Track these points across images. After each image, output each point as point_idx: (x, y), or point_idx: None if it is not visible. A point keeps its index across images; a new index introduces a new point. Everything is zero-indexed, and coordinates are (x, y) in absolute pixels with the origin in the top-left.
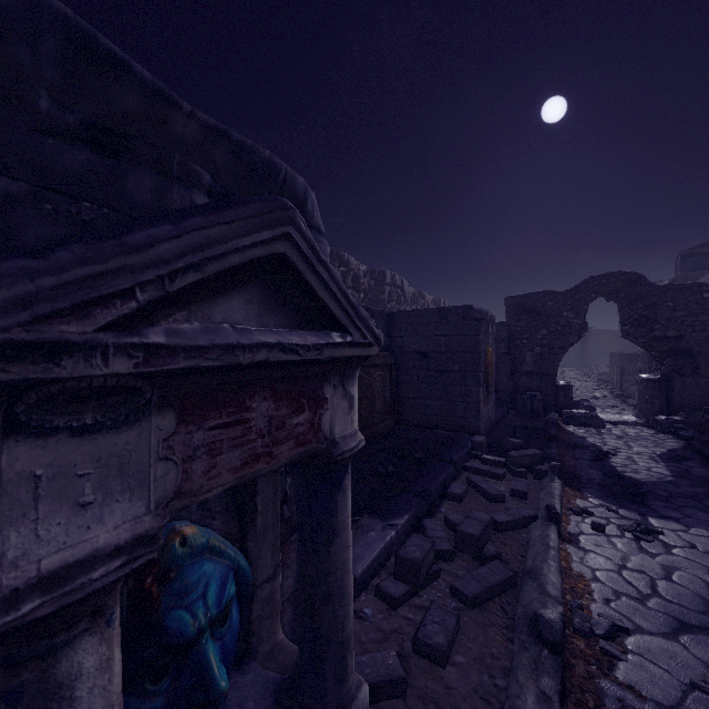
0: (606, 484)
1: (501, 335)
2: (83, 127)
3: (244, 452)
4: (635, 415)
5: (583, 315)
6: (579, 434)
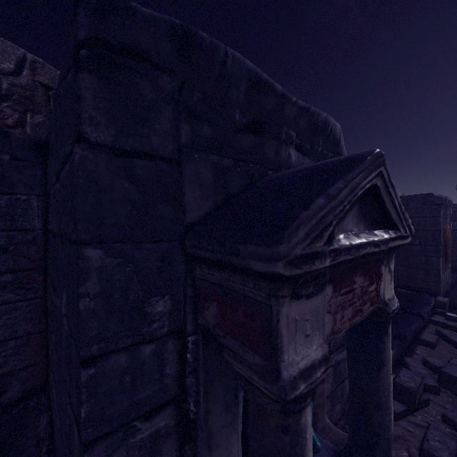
0: None
1: (453, 214)
2: (247, 123)
3: (352, 309)
4: None
5: None
6: None
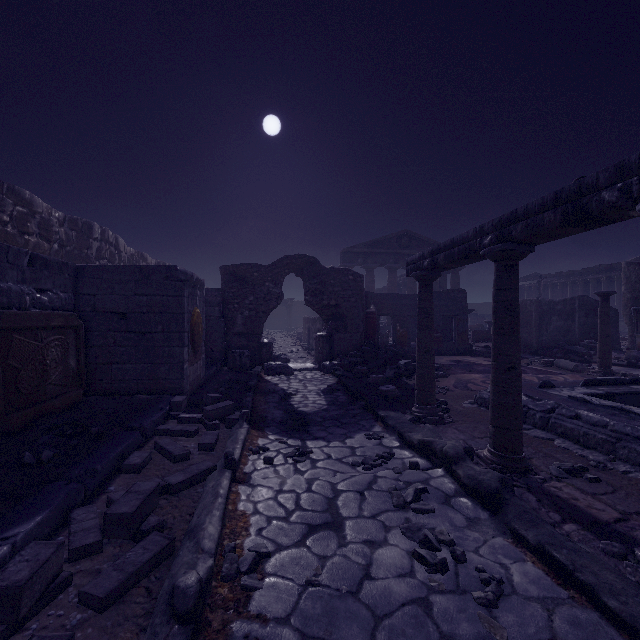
0: (284, 420)
1: (216, 299)
2: None
3: None
4: (313, 363)
5: (280, 286)
6: (274, 382)
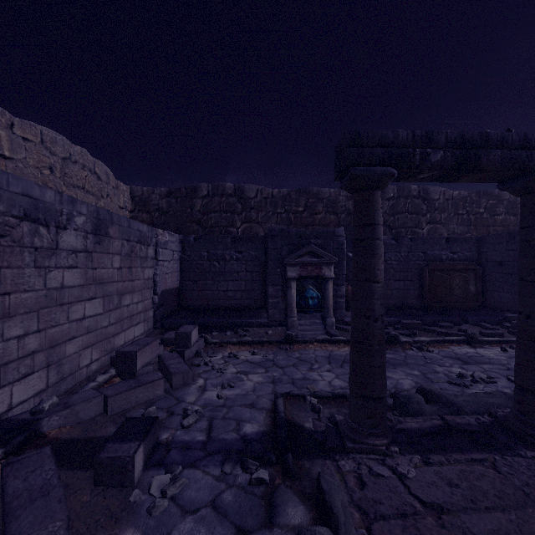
0: None
1: None
2: (298, 237)
3: (307, 272)
4: None
5: None
6: None
